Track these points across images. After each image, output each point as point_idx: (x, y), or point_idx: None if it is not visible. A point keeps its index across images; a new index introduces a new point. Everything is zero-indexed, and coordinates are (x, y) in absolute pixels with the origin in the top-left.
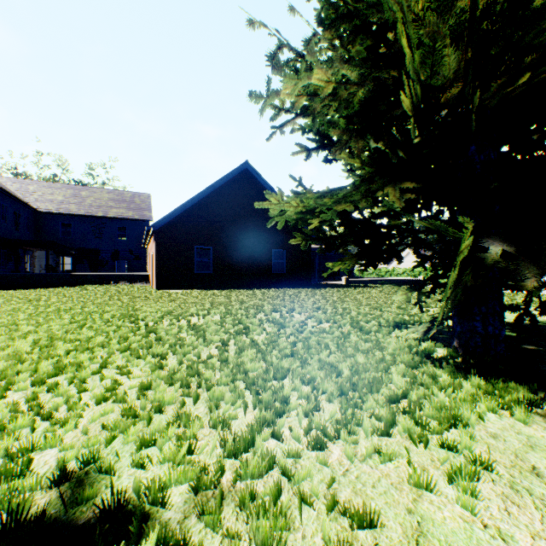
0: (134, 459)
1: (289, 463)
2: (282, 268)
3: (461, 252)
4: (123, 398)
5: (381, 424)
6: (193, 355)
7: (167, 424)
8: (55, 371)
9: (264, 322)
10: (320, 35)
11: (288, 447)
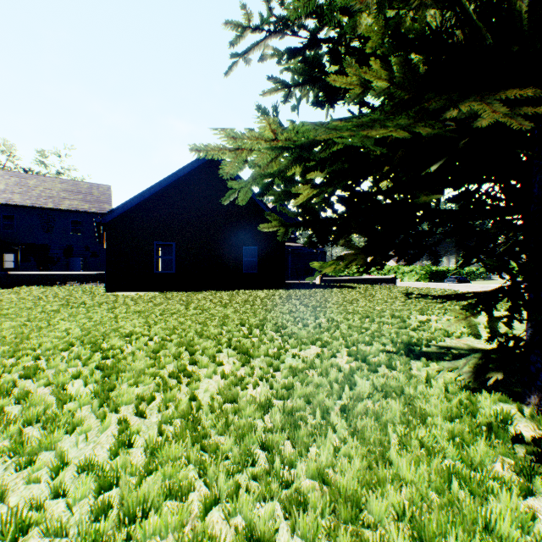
0: None
1: None
2: (254, 266)
3: None
4: None
5: None
6: (55, 455)
7: None
8: None
9: (223, 348)
10: None
11: None
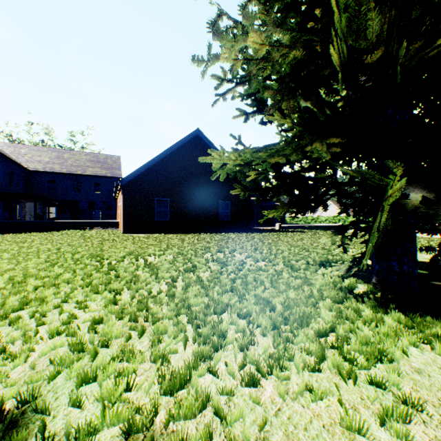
0: (71, 398)
1: (222, 403)
2: (227, 216)
3: (389, 196)
4: (74, 332)
5: (311, 358)
6: (145, 290)
7: (111, 359)
8: (19, 306)
9: (209, 261)
10: (255, 0)
11: (223, 383)
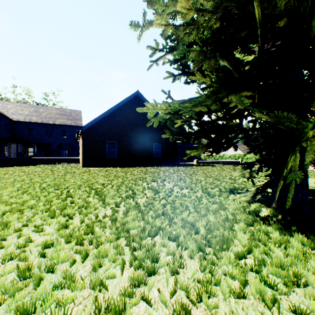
0: None
1: None
2: (159, 154)
3: (312, 137)
4: (25, 257)
5: (235, 283)
6: (93, 215)
7: (53, 286)
8: None
9: (145, 189)
10: None
11: (156, 313)
